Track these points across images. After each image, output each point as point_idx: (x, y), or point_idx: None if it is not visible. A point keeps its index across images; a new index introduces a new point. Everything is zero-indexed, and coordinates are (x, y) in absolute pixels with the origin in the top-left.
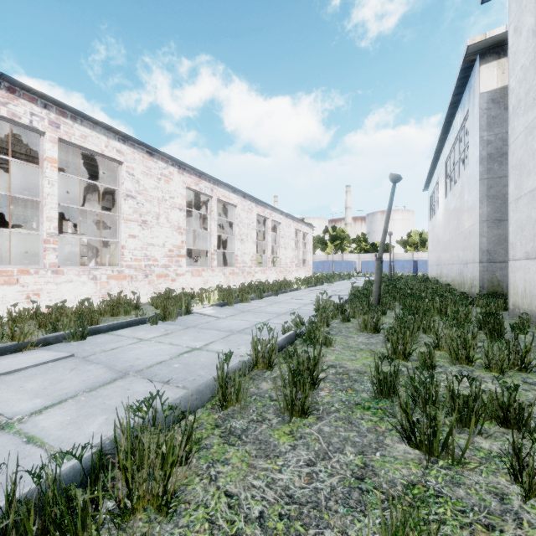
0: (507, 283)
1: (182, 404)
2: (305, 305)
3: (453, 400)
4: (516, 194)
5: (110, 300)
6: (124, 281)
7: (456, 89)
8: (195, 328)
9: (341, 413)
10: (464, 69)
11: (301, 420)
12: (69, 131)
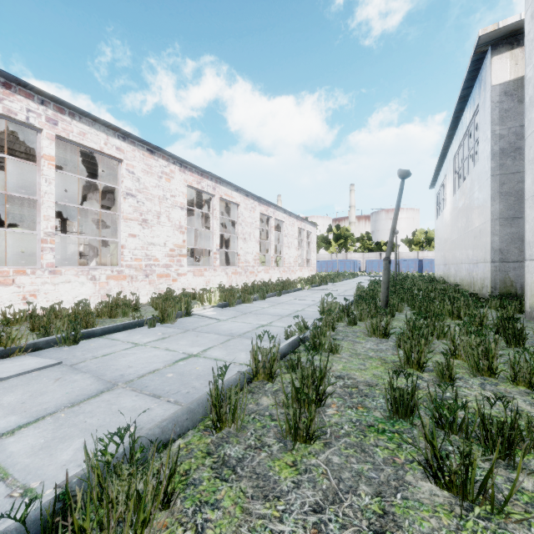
0: (521, 284)
1: (170, 426)
2: (309, 306)
3: (484, 426)
4: (533, 190)
5: (108, 301)
6: (124, 282)
7: (465, 82)
8: (194, 332)
9: (352, 437)
10: (474, 61)
11: (306, 447)
12: (67, 128)
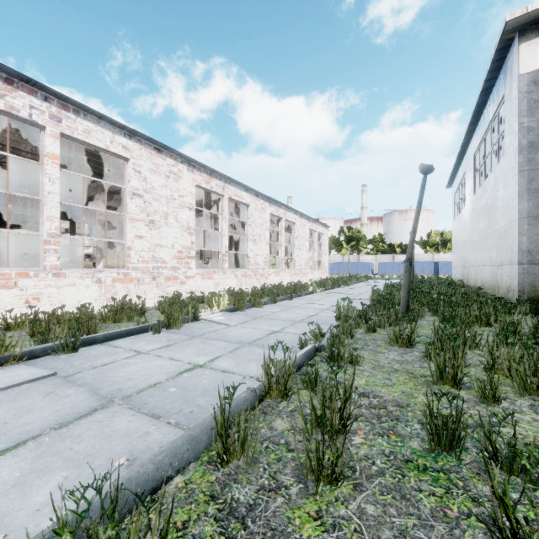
0: None
1: (167, 460)
2: (322, 310)
3: None
4: None
5: (113, 304)
6: (130, 284)
7: (489, 73)
8: (201, 338)
9: (387, 477)
10: (500, 49)
11: (332, 490)
12: (71, 126)
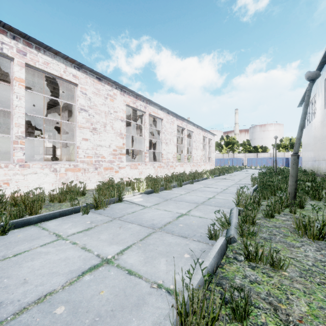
0: None
1: None
2: (217, 193)
3: None
4: None
5: (63, 187)
6: (78, 173)
7: None
8: (119, 221)
9: None
10: None
11: None
12: (34, 58)
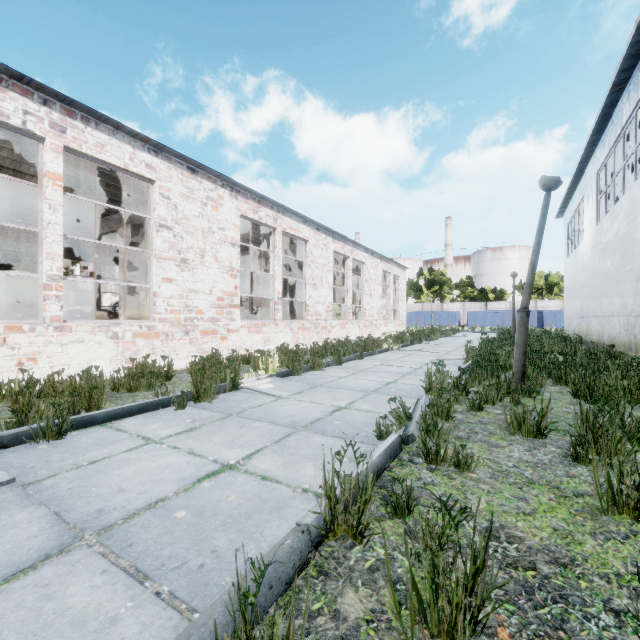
0: None
1: None
2: (403, 375)
3: None
4: None
5: (132, 367)
6: (156, 340)
7: (624, 61)
8: (238, 418)
9: None
10: None
11: None
12: (78, 138)
